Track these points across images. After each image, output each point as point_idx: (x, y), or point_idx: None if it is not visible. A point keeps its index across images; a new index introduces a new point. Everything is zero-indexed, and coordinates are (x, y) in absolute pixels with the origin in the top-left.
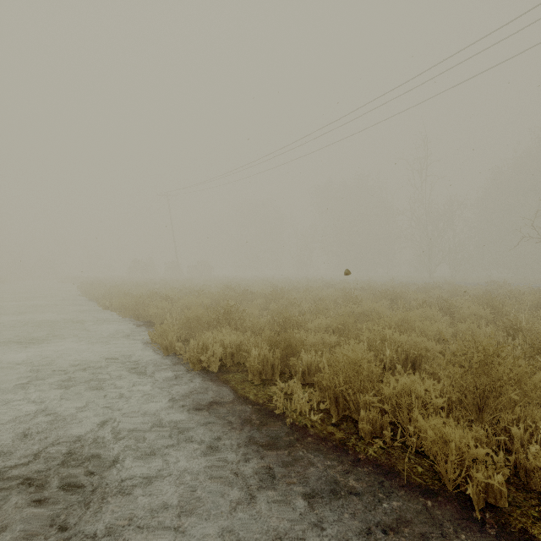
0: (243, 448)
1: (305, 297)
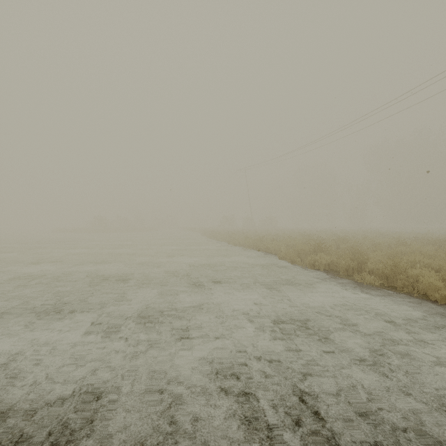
0: (347, 288)
1: (364, 242)
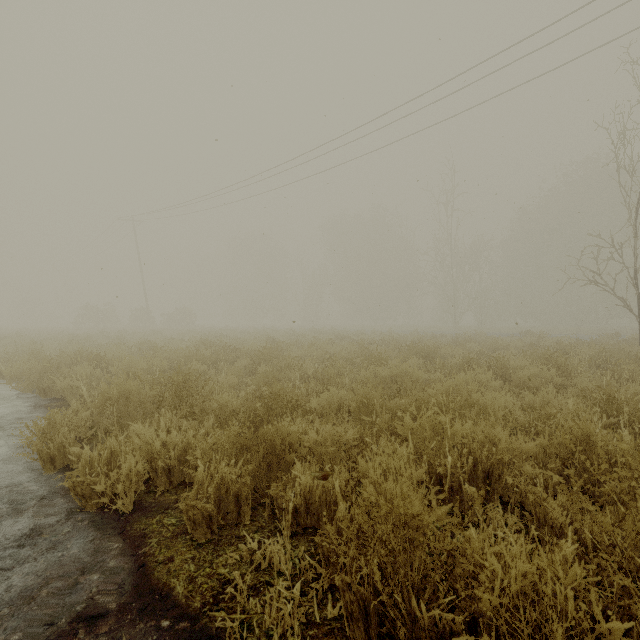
0: None
1: (311, 354)
